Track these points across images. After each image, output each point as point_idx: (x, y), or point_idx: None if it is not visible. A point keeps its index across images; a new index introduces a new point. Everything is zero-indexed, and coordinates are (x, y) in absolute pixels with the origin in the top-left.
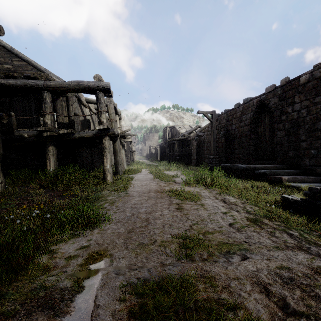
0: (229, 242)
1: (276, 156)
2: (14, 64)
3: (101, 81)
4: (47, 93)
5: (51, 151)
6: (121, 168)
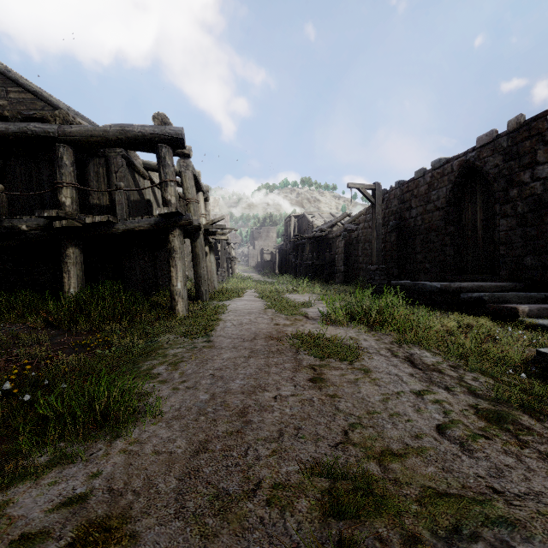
0: (452, 489)
1: (498, 266)
2: (12, 98)
3: (167, 124)
4: (66, 147)
5: (73, 257)
6: (206, 289)
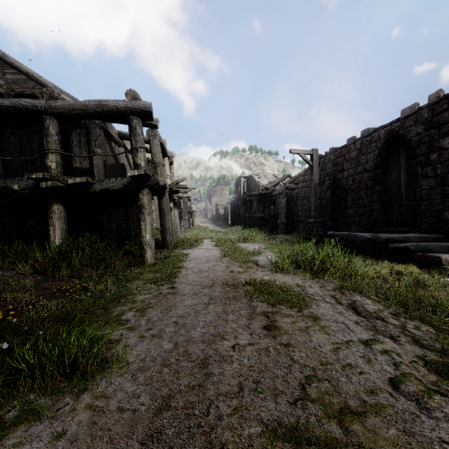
0: None
1: (420, 219)
2: (8, 78)
3: (137, 99)
4: (52, 119)
5: (57, 213)
6: (170, 239)
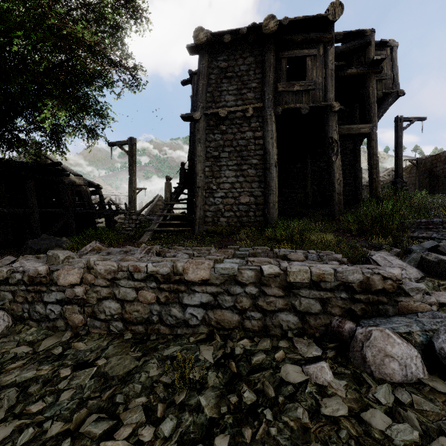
0: None
1: None
2: None
3: None
4: None
5: None
6: None
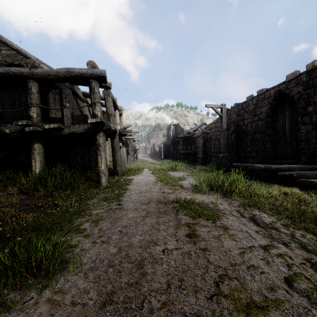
0: None
1: (300, 154)
2: (3, 53)
3: (95, 68)
4: (33, 82)
5: (37, 149)
6: (119, 168)
